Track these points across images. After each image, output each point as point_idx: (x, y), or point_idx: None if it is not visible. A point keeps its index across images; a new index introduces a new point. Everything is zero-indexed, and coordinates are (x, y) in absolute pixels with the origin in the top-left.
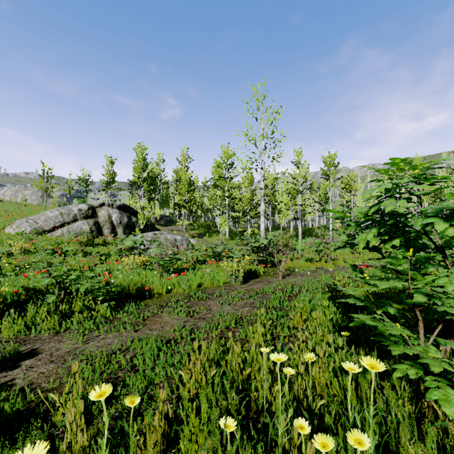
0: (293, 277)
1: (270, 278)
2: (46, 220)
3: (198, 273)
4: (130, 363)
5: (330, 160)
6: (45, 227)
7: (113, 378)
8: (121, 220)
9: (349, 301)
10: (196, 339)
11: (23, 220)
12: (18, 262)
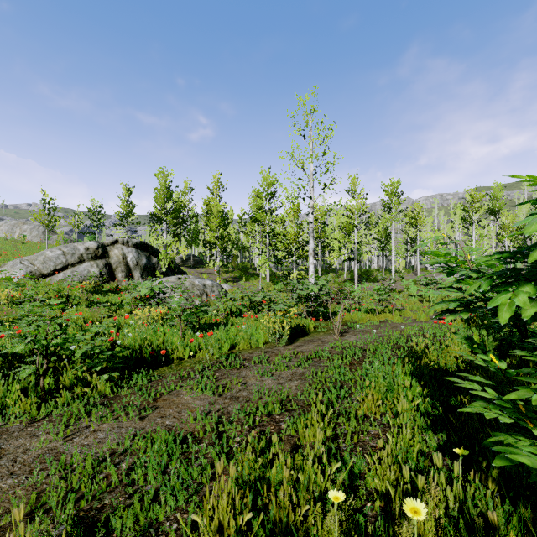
0: (352, 335)
1: (323, 336)
2: (45, 261)
3: (231, 330)
4: (124, 479)
5: (393, 189)
6: (43, 270)
7: (95, 508)
8: (138, 262)
9: (484, 412)
10: (224, 437)
11: (17, 261)
12: (3, 316)
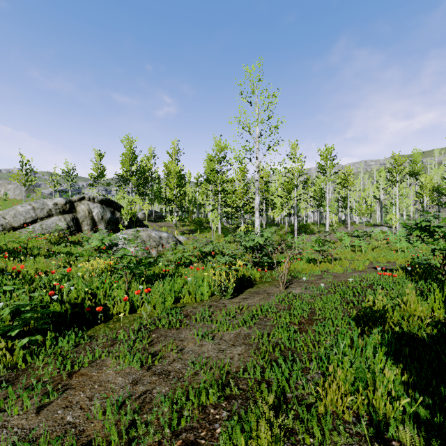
0: (297, 286)
1: (269, 287)
2: (15, 215)
3: (177, 282)
4: None
5: (327, 153)
6: (13, 223)
7: None
8: (103, 216)
9: None
10: None
11: None
12: None
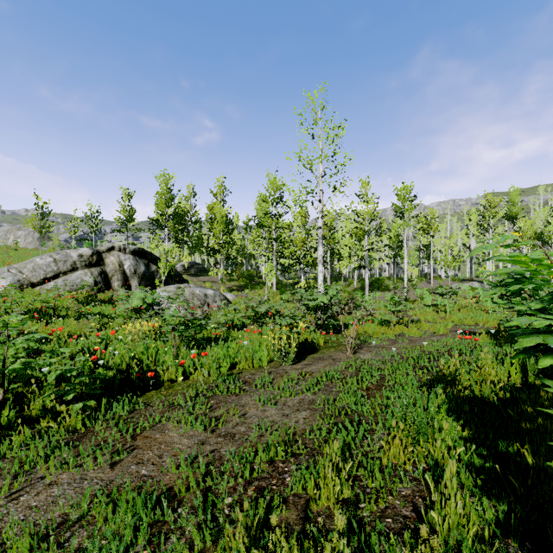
0: (367, 352)
1: (334, 352)
2: (34, 269)
3: (231, 346)
4: None
5: (405, 193)
6: (32, 278)
7: None
8: (136, 270)
9: None
10: (210, 500)
11: (4, 269)
12: None
